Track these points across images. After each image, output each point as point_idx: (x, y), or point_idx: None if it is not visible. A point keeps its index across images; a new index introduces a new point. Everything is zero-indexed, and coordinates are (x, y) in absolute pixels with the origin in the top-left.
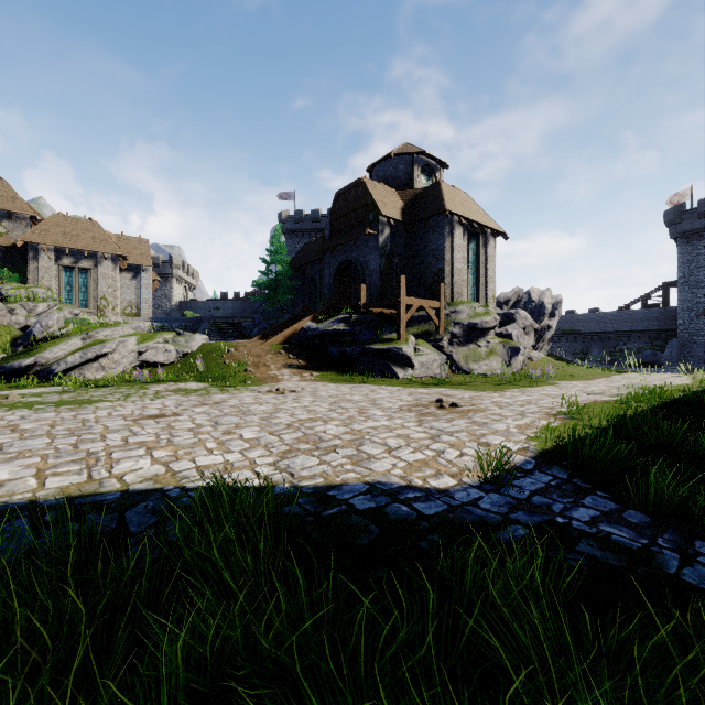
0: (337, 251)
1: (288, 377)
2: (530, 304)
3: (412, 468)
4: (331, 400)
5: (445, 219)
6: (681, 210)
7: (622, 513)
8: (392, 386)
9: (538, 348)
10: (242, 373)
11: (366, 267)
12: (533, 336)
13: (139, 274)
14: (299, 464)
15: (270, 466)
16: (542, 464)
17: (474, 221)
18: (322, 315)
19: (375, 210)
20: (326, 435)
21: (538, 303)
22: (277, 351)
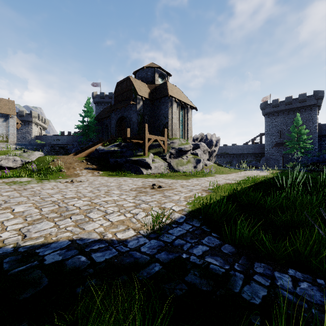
0: (117, 112)
1: (85, 174)
2: (207, 140)
3: (112, 226)
4: (96, 186)
5: (168, 99)
6: (266, 104)
7: (221, 247)
8: (137, 178)
9: (210, 160)
10: (59, 172)
11: (131, 120)
12: (208, 154)
13: (8, 119)
14: (37, 228)
15: (14, 231)
16: (189, 218)
17: (182, 101)
18: (107, 143)
19: (135, 92)
20: (72, 207)
21: (210, 140)
22: (81, 161)
